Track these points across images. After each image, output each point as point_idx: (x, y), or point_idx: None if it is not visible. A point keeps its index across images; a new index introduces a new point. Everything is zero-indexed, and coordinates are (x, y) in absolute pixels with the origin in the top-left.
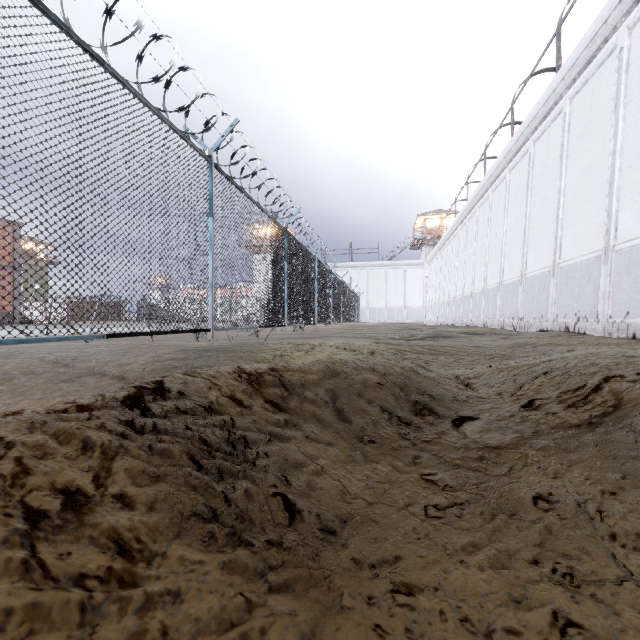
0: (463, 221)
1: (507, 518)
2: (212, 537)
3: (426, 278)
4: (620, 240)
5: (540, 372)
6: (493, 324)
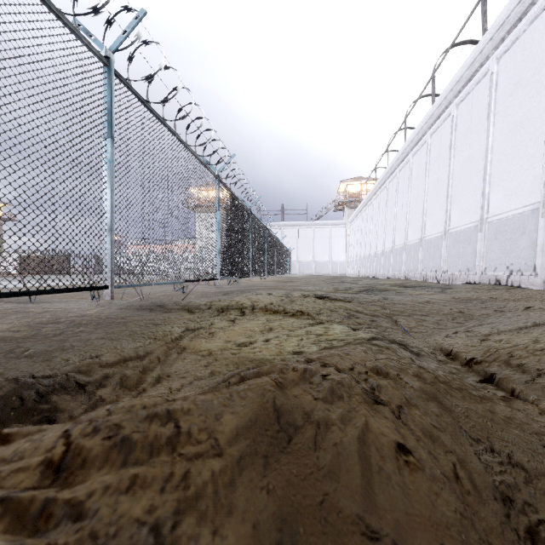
0: (383, 184)
1: None
2: None
3: (348, 236)
4: None
5: None
6: (415, 276)
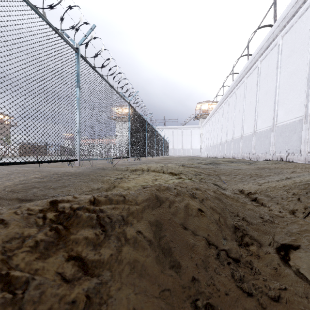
0: (221, 105)
1: None
2: None
3: (201, 134)
4: None
5: None
6: (238, 157)
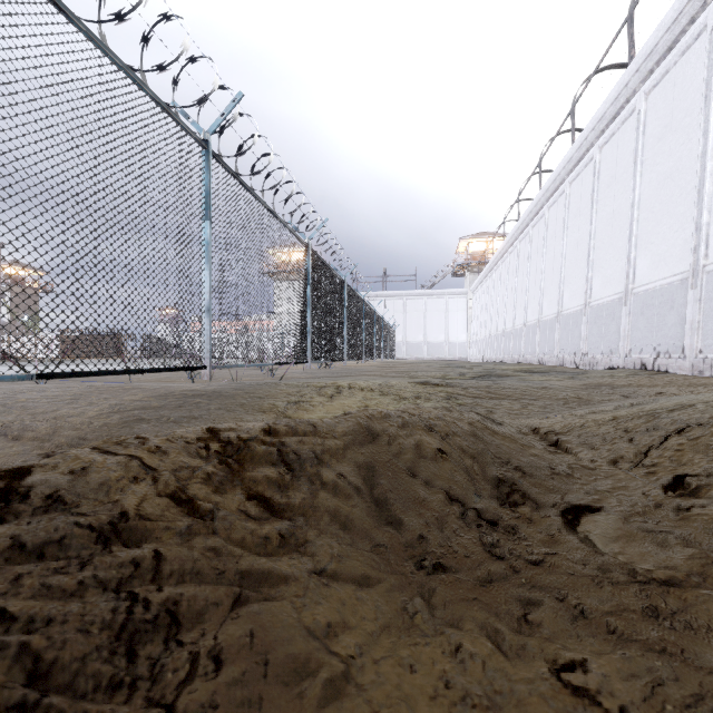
0: (513, 243)
1: None
2: None
3: (470, 309)
4: (712, 259)
5: (670, 429)
6: (550, 361)
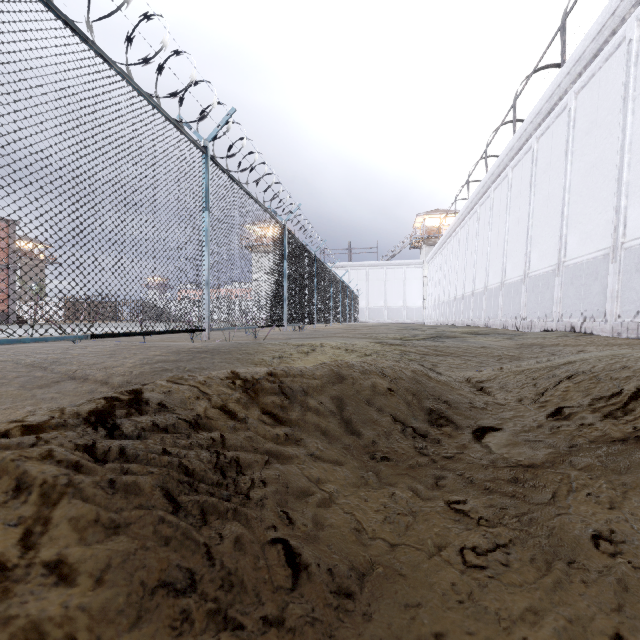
0: (463, 220)
1: (566, 567)
2: (186, 619)
3: (425, 278)
4: (629, 237)
5: (563, 376)
6: (495, 324)
